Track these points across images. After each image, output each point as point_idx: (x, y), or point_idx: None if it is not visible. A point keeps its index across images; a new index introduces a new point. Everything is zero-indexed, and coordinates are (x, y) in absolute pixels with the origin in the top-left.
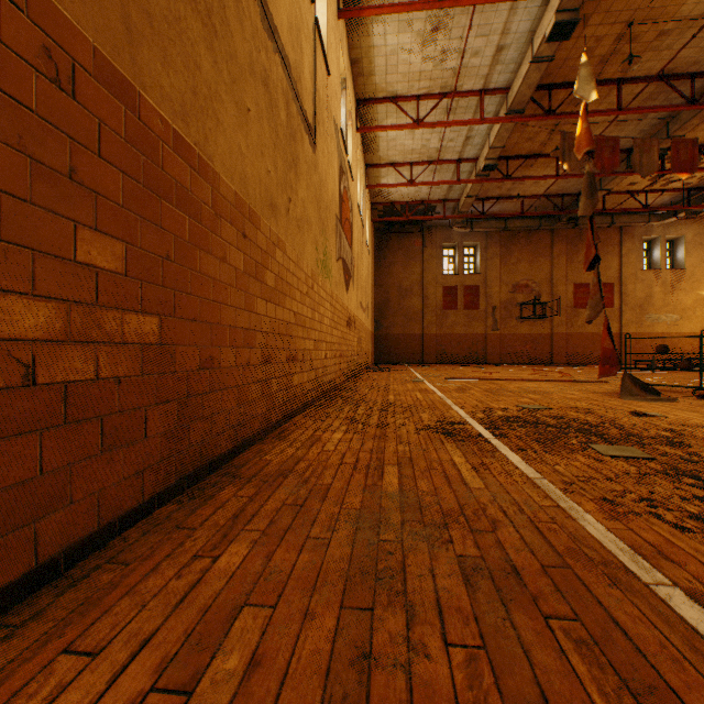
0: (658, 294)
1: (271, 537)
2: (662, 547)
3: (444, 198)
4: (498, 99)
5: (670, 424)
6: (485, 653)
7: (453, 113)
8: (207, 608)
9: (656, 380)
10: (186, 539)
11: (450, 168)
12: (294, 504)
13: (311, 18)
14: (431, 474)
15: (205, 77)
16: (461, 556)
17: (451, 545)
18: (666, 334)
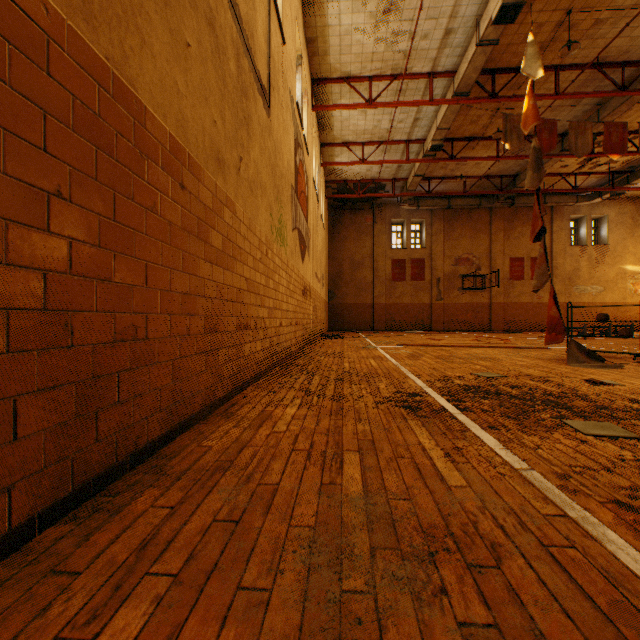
0: (584, 267)
1: (184, 589)
2: None
3: (394, 177)
4: (445, 82)
5: (632, 393)
6: None
7: (403, 95)
8: None
9: (591, 346)
10: (55, 599)
11: (399, 149)
12: (228, 519)
13: None
14: (399, 465)
15: None
16: (465, 624)
17: (446, 598)
18: (591, 304)
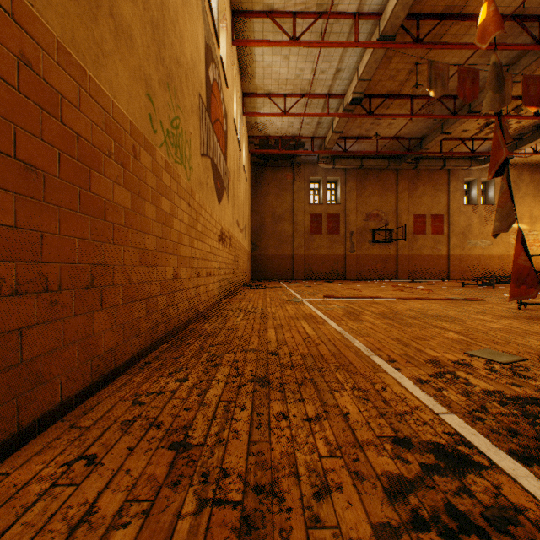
0: (476, 224)
1: None
2: None
3: (313, 135)
4: (370, 27)
5: None
6: None
7: (327, 40)
8: None
9: None
10: None
11: (320, 104)
12: None
13: None
14: None
15: None
16: None
17: None
18: (481, 256)
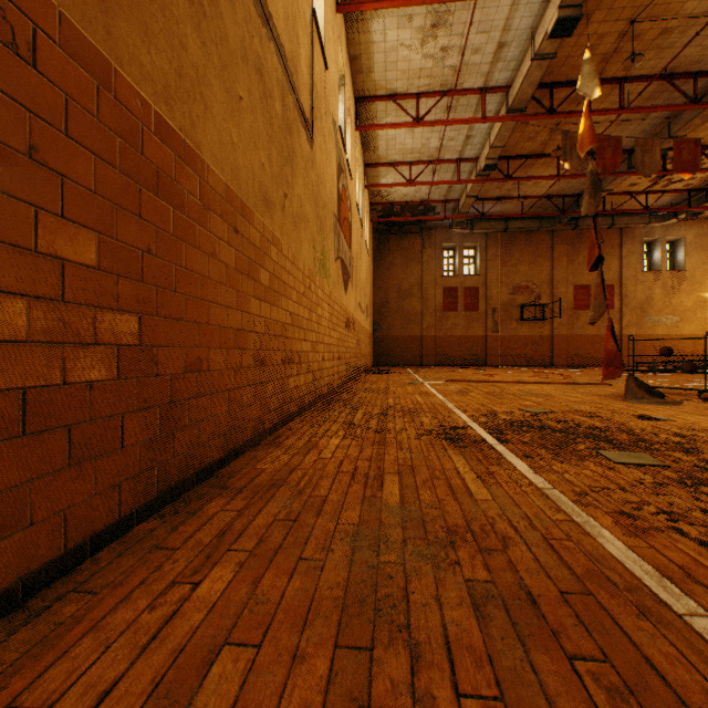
0: (658, 295)
1: (259, 558)
2: (690, 568)
3: (444, 198)
4: (499, 98)
5: (679, 428)
6: (504, 707)
7: (454, 112)
8: (181, 649)
9: (658, 382)
10: (165, 562)
11: (450, 168)
12: (286, 519)
13: (308, 8)
14: (434, 484)
15: (191, 58)
16: (470, 580)
17: (458, 567)
18: (666, 336)
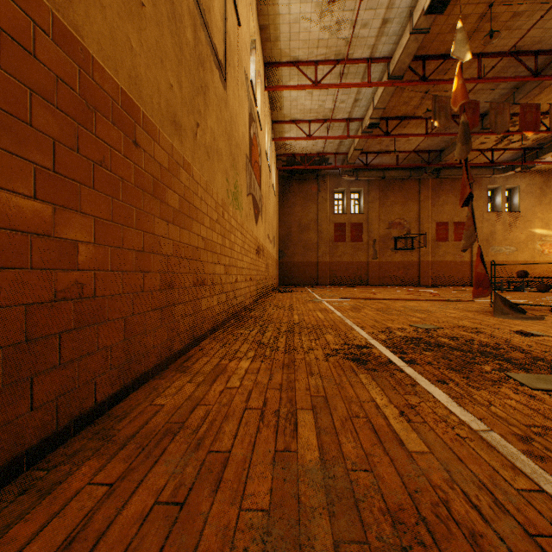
0: (499, 231)
1: None
2: None
3: (336, 151)
4: (382, 67)
5: None
6: None
7: (345, 78)
8: None
9: (509, 299)
10: None
11: (341, 126)
12: (171, 501)
13: None
14: (355, 426)
15: None
16: None
17: None
18: (505, 262)
